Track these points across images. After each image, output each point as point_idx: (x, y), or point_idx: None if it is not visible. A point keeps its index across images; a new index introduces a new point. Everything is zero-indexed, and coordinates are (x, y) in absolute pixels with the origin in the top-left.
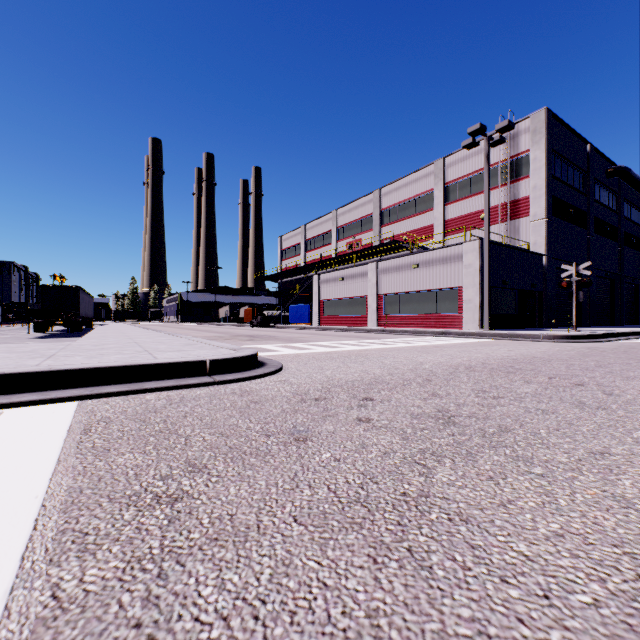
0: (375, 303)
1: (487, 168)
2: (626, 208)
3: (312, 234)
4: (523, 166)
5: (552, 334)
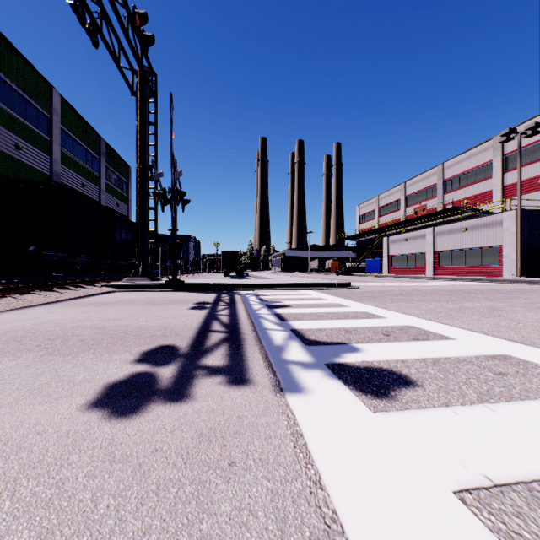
0: (431, 258)
1: (519, 157)
2: None
3: (384, 202)
4: None
5: None
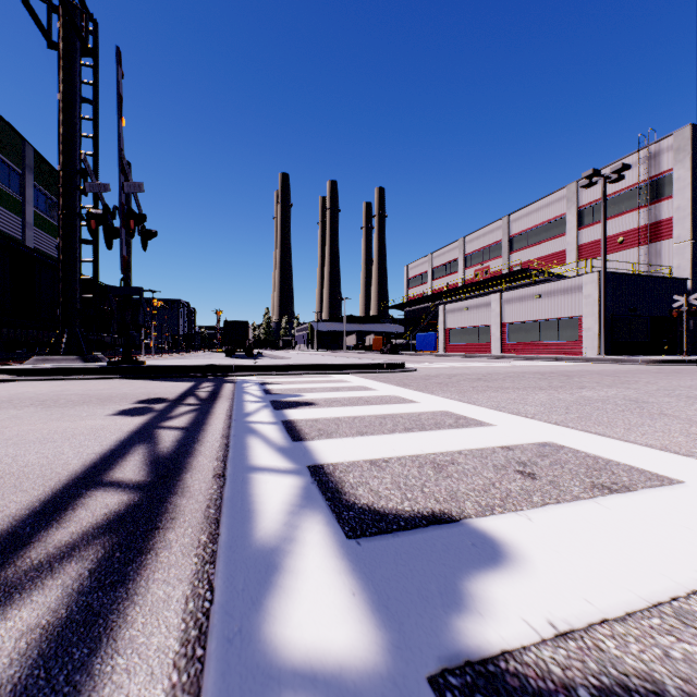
0: (498, 331)
1: (603, 206)
2: None
3: (439, 262)
4: (665, 186)
5: (649, 358)
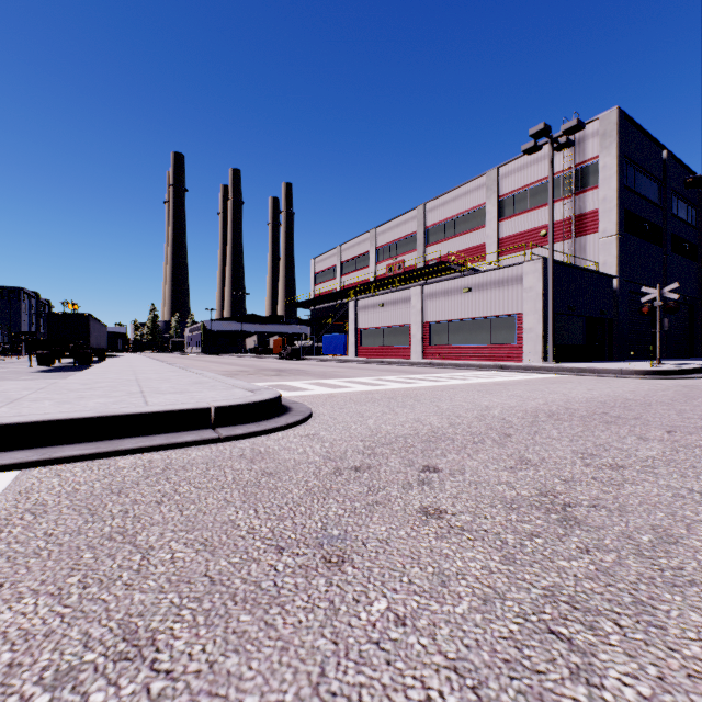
0: (420, 332)
1: (552, 175)
2: None
3: (348, 255)
4: (590, 175)
5: (634, 369)
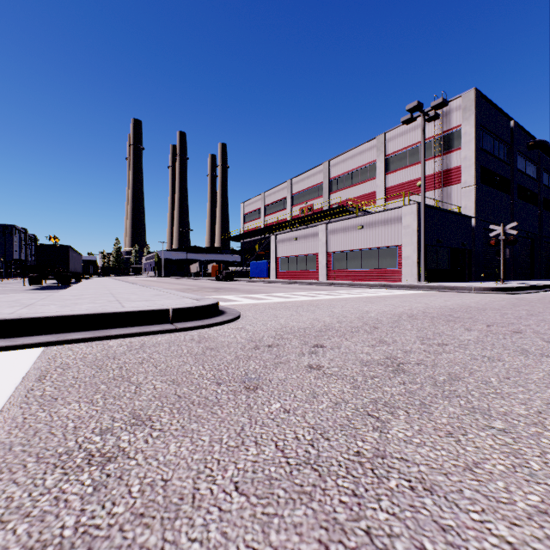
0: (325, 260)
1: (423, 140)
2: (545, 177)
3: (270, 200)
4: (454, 140)
5: (482, 286)
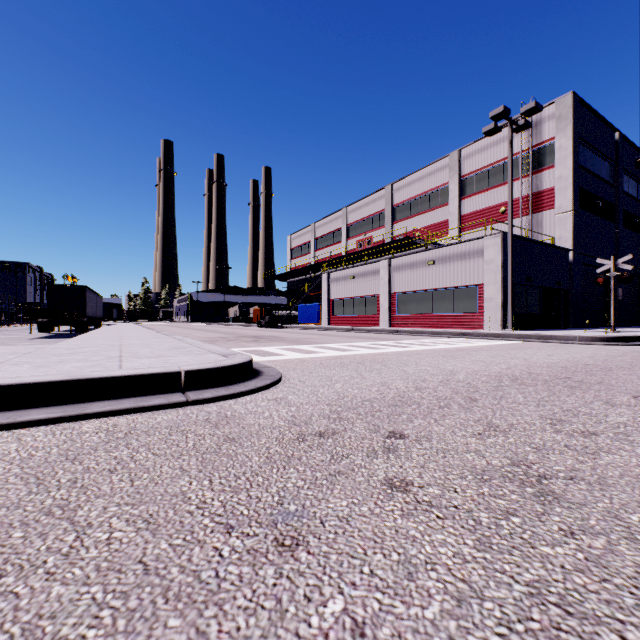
0: (387, 302)
1: (511, 155)
2: None
3: (322, 232)
4: (547, 155)
5: (590, 336)
